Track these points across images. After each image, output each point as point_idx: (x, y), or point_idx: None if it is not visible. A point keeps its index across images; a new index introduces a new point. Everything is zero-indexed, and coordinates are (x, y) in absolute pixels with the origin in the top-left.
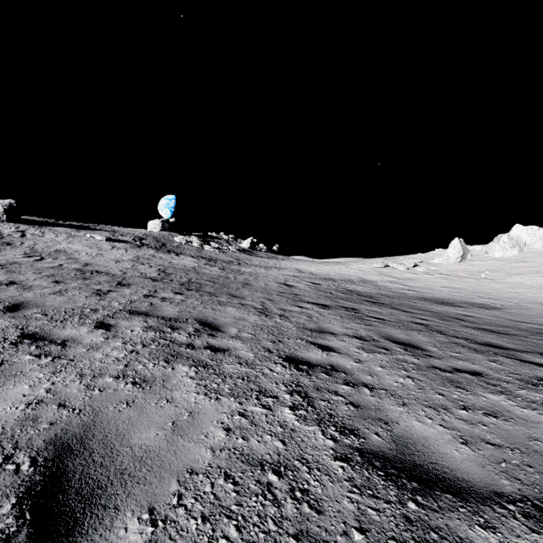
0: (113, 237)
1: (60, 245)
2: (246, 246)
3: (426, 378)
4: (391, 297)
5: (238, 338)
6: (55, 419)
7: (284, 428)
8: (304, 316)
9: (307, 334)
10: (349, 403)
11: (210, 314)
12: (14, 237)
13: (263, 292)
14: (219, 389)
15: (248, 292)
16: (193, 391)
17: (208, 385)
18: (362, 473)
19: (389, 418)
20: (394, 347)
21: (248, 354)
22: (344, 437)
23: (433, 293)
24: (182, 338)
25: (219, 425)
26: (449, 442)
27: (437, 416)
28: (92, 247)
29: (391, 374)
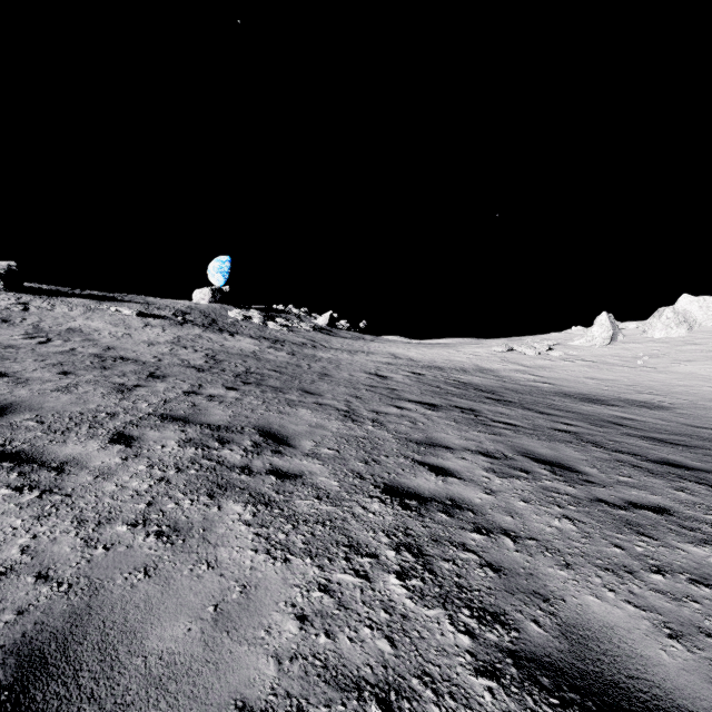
0: (146, 311)
1: (75, 322)
2: (323, 323)
3: (591, 519)
4: (520, 392)
5: (316, 456)
6: (27, 603)
7: (391, 612)
8: (405, 420)
9: (412, 449)
10: (486, 564)
11: (276, 419)
12: (14, 311)
13: (347, 386)
14: (288, 543)
15: (327, 386)
16: (248, 547)
17: (271, 536)
18: (524, 700)
19: (550, 591)
20: (537, 468)
21: (330, 482)
22: (486, 628)
23: (576, 386)
24: (235, 457)
25: (288, 609)
26: (649, 635)
27: (621, 585)
28: (117, 324)
29: (540, 513)
